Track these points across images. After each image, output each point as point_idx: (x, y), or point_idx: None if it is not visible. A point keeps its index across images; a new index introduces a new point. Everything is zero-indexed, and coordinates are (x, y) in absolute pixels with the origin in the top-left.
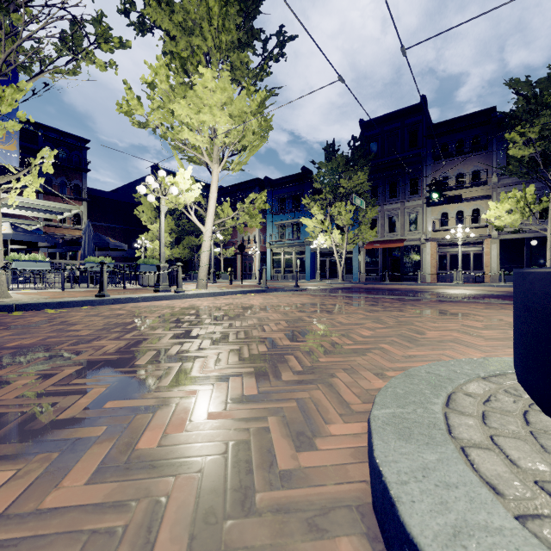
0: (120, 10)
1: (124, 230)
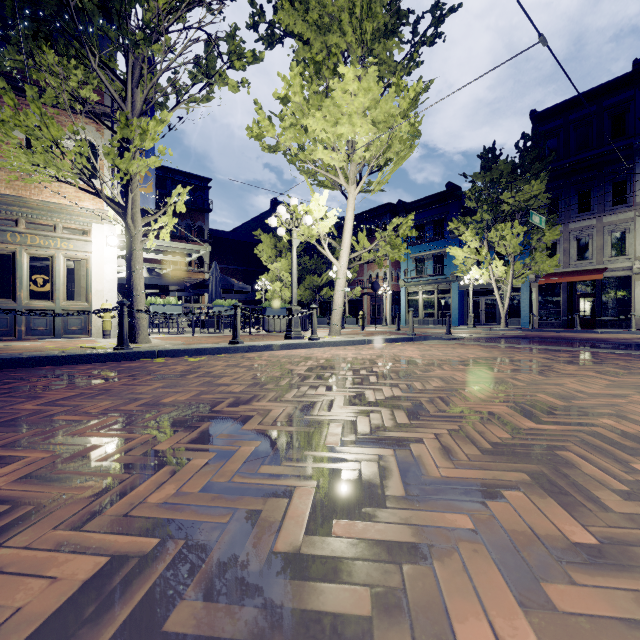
0: (249, 25)
1: (243, 271)
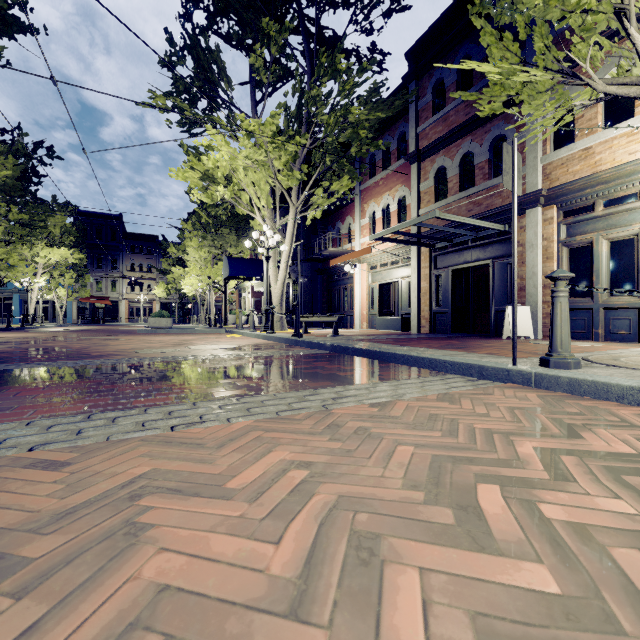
0: None
1: None
